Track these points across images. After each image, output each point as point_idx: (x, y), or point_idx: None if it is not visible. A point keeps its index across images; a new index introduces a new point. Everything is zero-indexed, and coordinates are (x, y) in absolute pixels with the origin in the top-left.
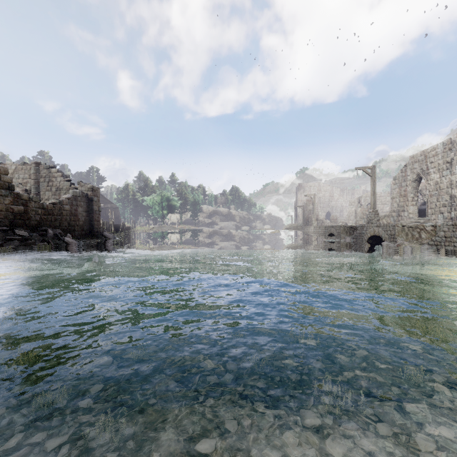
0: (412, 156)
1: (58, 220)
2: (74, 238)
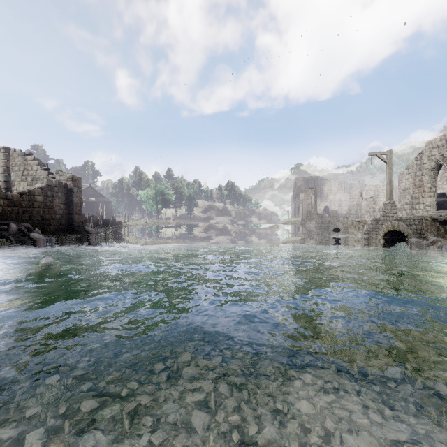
0: (429, 141)
1: (27, 212)
2: (48, 234)
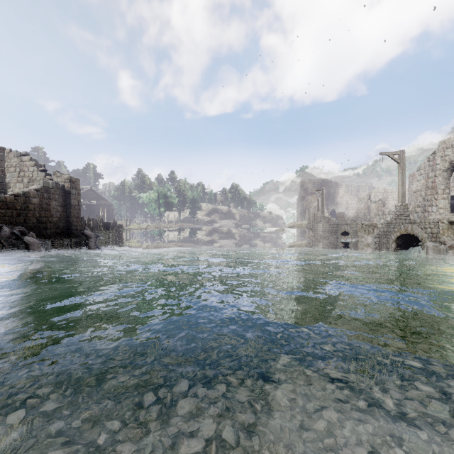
0: (443, 141)
1: (22, 215)
2: (44, 237)
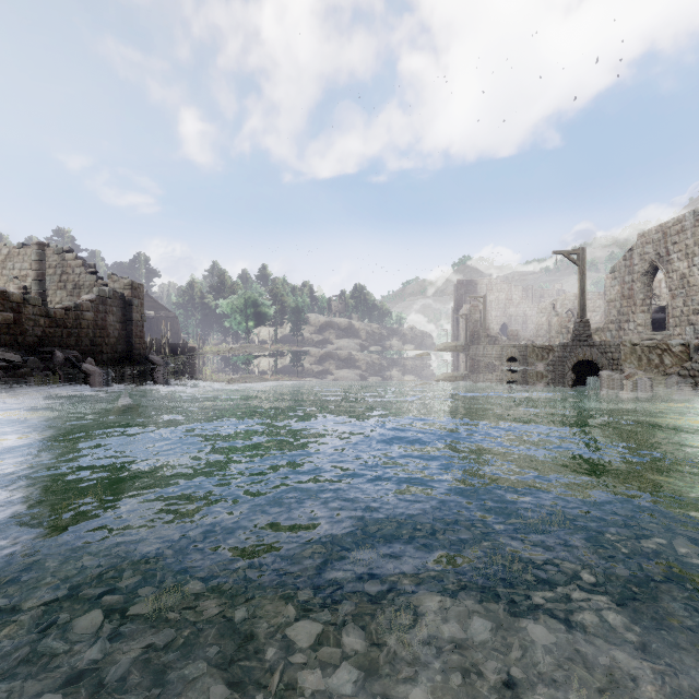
0: (642, 233)
1: (73, 335)
2: (101, 365)
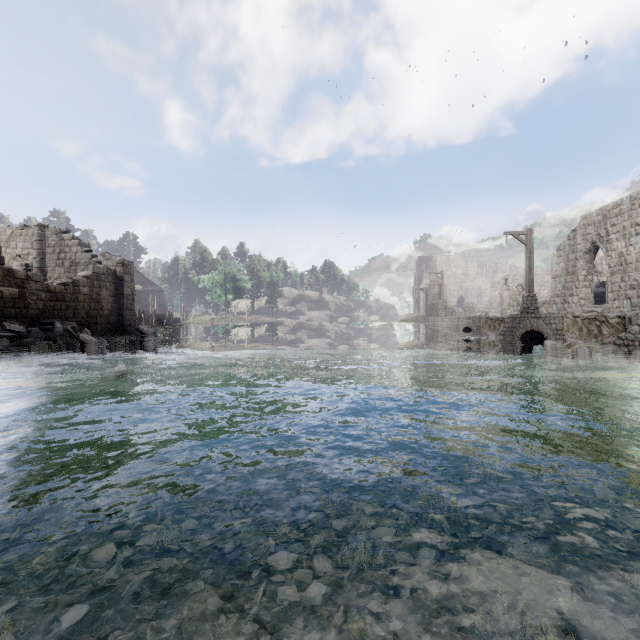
0: (584, 215)
1: (71, 308)
2: (95, 335)
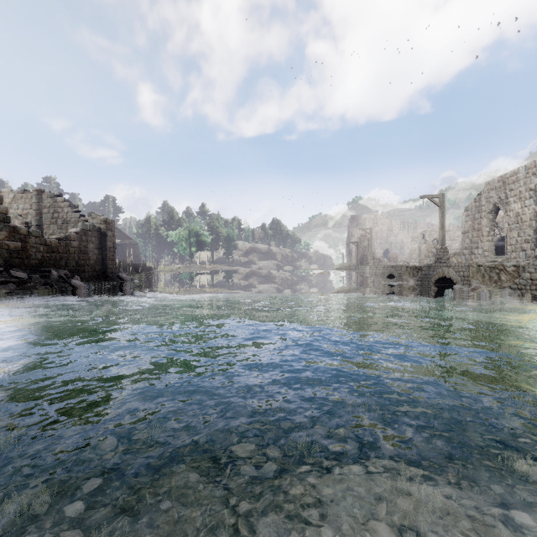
0: (488, 182)
1: (64, 258)
2: (84, 281)
